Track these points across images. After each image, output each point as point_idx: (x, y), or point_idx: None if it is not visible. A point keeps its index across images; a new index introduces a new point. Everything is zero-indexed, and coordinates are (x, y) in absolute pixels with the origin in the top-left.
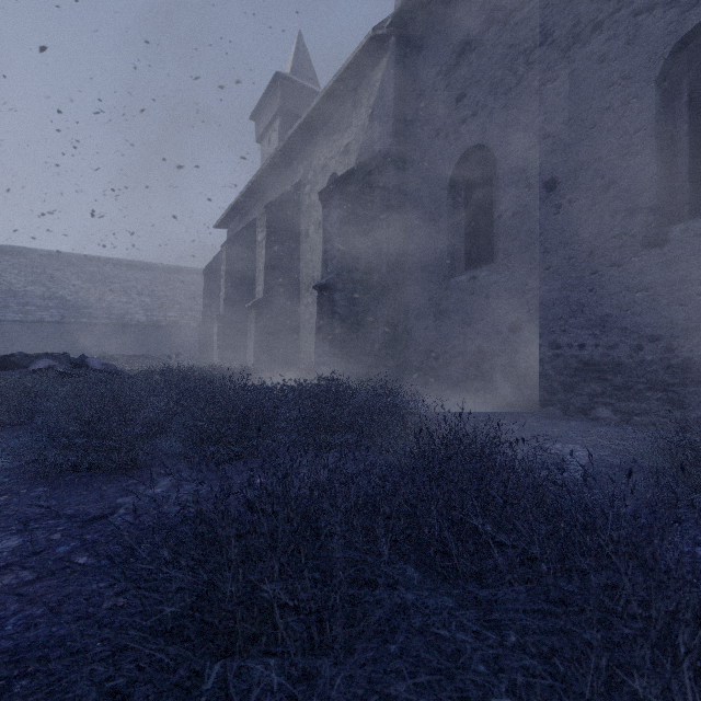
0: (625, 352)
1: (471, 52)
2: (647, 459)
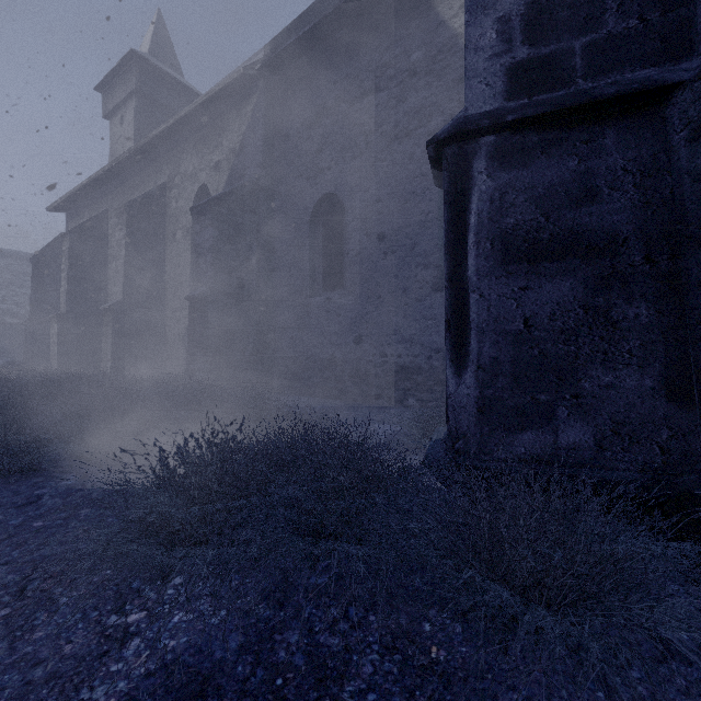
0: (423, 360)
1: (327, 117)
2: (408, 425)
